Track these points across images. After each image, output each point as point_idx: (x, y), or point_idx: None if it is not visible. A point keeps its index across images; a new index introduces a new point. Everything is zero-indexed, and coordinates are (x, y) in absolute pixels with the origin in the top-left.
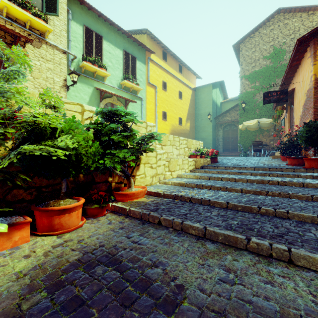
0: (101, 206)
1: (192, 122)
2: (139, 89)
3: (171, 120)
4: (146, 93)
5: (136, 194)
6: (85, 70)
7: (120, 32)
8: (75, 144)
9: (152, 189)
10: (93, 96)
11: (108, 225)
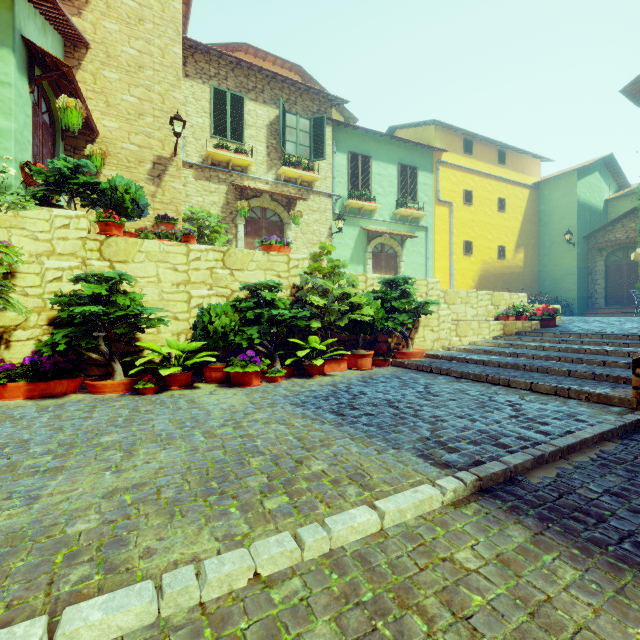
0: (384, 360)
1: (530, 251)
2: (423, 215)
3: (481, 254)
4: (434, 217)
5: (413, 354)
6: (350, 208)
7: (394, 139)
8: (373, 313)
9: (431, 352)
10: (359, 239)
11: (391, 370)
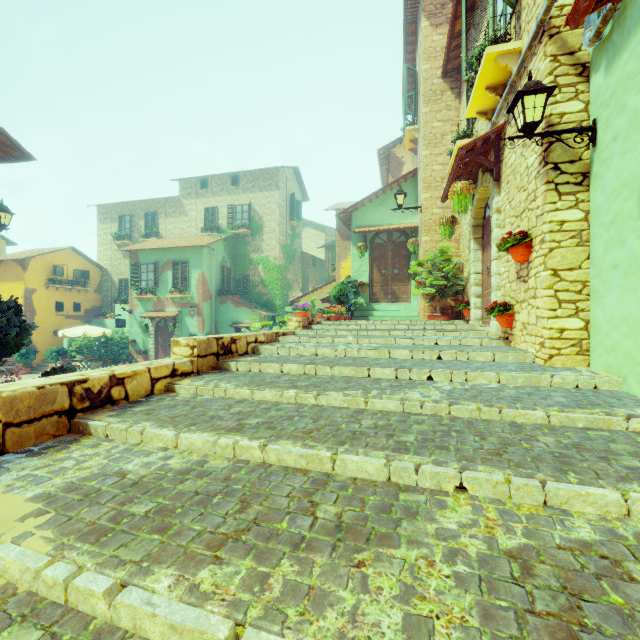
0: None
1: None
2: None
3: None
4: None
5: None
6: None
7: None
8: None
9: None
10: None
11: None
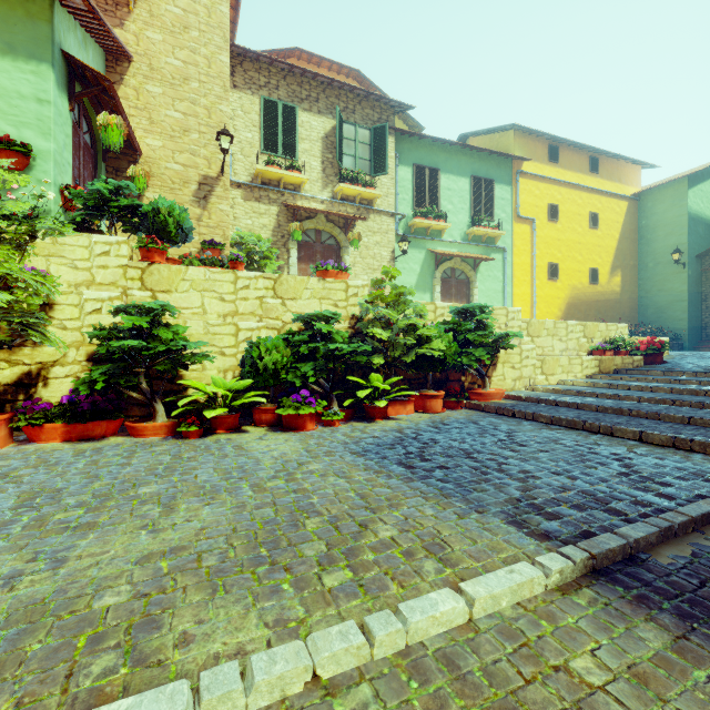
0: (457, 401)
1: (629, 274)
2: (500, 235)
3: (570, 278)
4: (513, 236)
5: (492, 395)
6: (415, 228)
7: (466, 148)
8: (444, 347)
9: (512, 393)
10: (425, 263)
11: (466, 414)
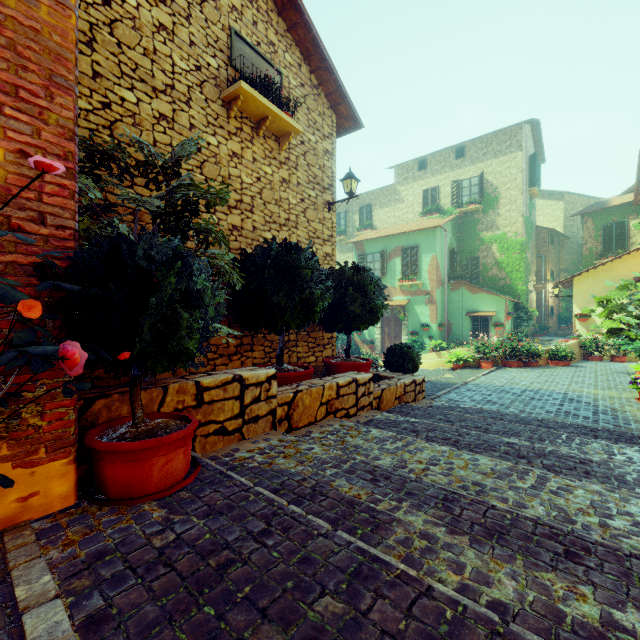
0: None
1: None
2: None
3: None
4: None
5: None
6: None
7: None
8: None
9: None
10: None
11: None
